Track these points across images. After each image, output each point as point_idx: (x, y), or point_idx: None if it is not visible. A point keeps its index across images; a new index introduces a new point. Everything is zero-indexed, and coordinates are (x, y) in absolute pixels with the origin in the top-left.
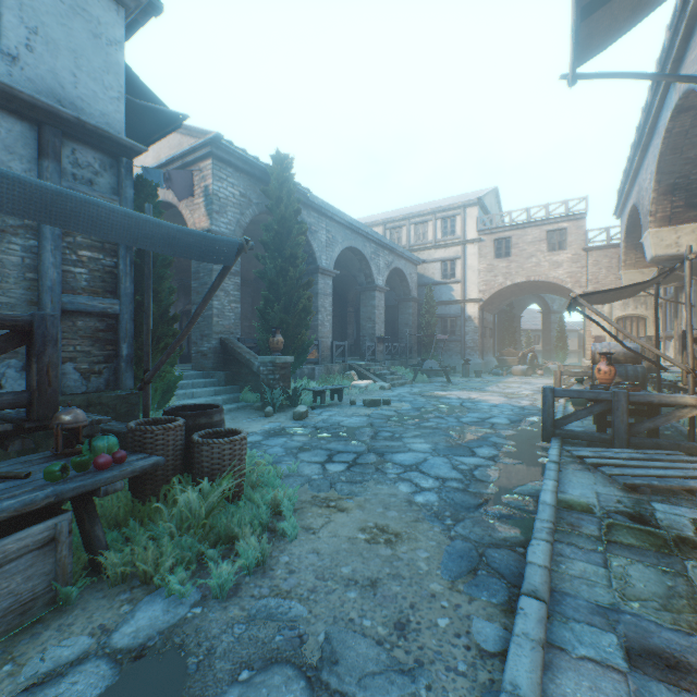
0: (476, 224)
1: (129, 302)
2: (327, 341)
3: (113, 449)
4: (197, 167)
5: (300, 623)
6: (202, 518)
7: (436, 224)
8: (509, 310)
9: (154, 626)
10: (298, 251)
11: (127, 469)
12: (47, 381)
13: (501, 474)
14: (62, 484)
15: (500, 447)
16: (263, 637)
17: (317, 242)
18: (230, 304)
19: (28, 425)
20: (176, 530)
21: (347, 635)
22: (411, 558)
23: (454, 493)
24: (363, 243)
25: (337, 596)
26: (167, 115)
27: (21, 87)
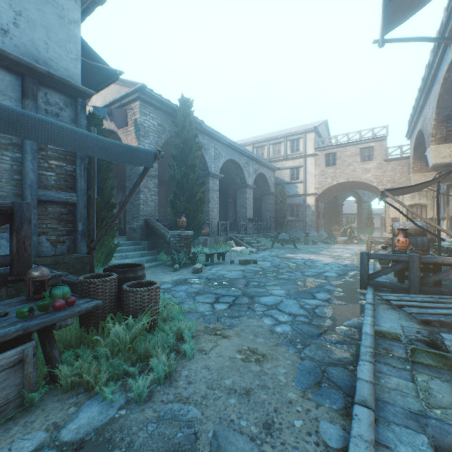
0: (313, 144)
1: (83, 195)
2: (215, 221)
3: (67, 295)
4: (130, 106)
5: (195, 423)
6: (128, 344)
7: (286, 144)
8: (334, 201)
9: (91, 424)
10: (196, 161)
11: (76, 310)
12: (23, 248)
13: (334, 311)
14: (29, 321)
15: (332, 292)
16: (168, 434)
17: (208, 156)
18: (151, 196)
19: (11, 278)
20: (110, 352)
21: (229, 433)
22: (273, 373)
23: (302, 325)
24: (238, 156)
25: (221, 401)
26: (109, 72)
27: (10, 51)
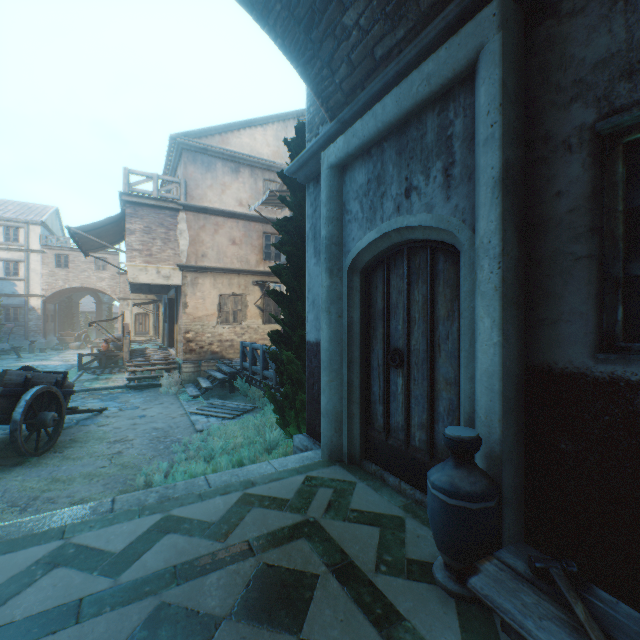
0: (41, 239)
1: None
2: None
3: None
4: None
5: None
6: None
7: None
8: (69, 301)
9: None
10: None
11: None
12: None
13: None
14: None
15: None
16: None
17: None
18: None
19: None
20: None
21: None
22: None
23: None
24: None
25: None
26: None
27: None
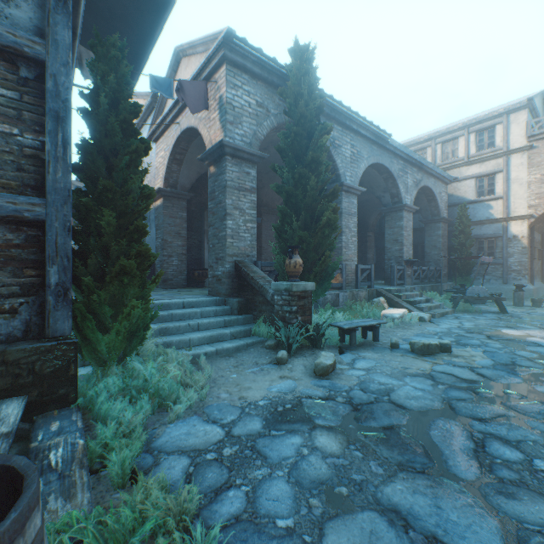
0: (524, 130)
1: (60, 202)
2: (351, 264)
3: None
4: (213, 80)
5: None
6: None
7: (468, 139)
8: None
9: None
10: (321, 156)
11: None
12: None
13: None
14: None
15: None
16: None
17: (340, 157)
18: (245, 224)
19: None
20: None
21: None
22: None
23: None
24: (389, 159)
25: None
26: None
27: None
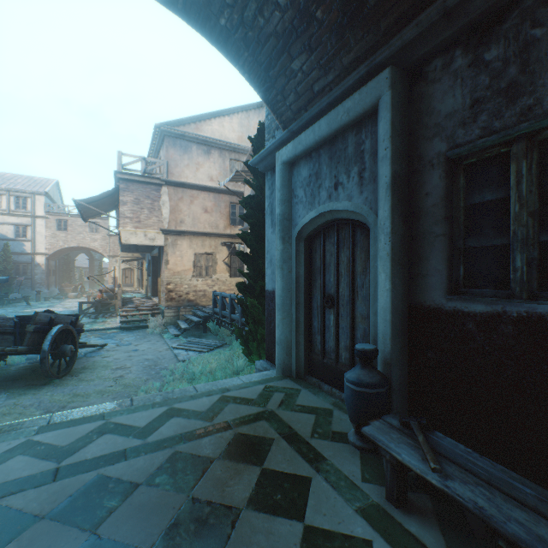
0: (45, 207)
1: None
2: None
3: None
4: None
5: None
6: None
7: (10, 199)
8: (67, 258)
9: None
10: None
11: None
12: None
13: None
14: None
15: None
16: None
17: None
18: None
19: None
20: None
21: None
22: None
23: None
24: None
25: None
26: None
27: None
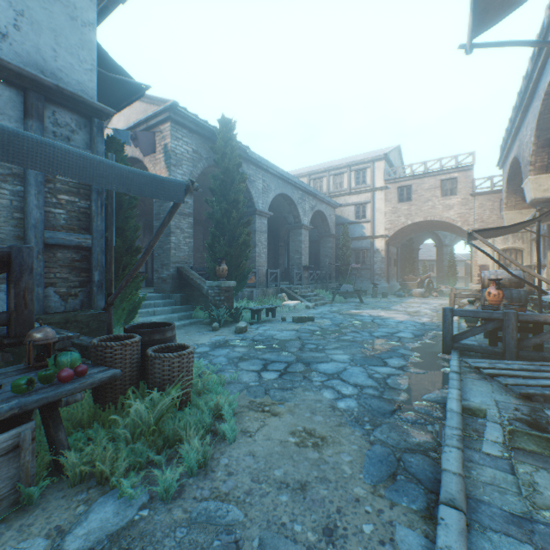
0: (383, 175)
1: (100, 237)
2: (263, 269)
3: (76, 363)
4: (158, 129)
5: (236, 527)
6: (152, 424)
7: (350, 175)
8: (409, 244)
9: (103, 529)
10: (240, 196)
11: (87, 382)
12: (23, 304)
13: (410, 382)
14: (27, 396)
15: (407, 358)
16: (202, 542)
17: (255, 189)
18: (184, 239)
19: (7, 341)
20: (130, 435)
21: (280, 541)
22: (336, 461)
23: (371, 400)
24: (292, 190)
25: (270, 499)
26: (133, 86)
27: (9, 59)
